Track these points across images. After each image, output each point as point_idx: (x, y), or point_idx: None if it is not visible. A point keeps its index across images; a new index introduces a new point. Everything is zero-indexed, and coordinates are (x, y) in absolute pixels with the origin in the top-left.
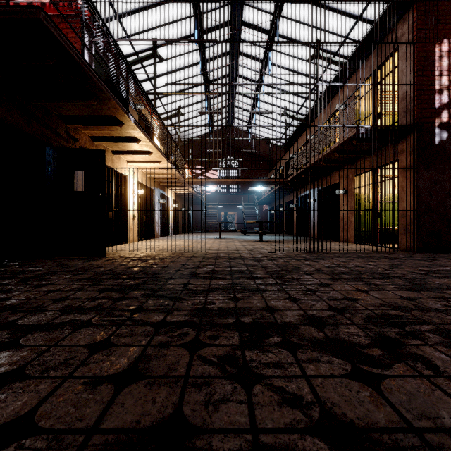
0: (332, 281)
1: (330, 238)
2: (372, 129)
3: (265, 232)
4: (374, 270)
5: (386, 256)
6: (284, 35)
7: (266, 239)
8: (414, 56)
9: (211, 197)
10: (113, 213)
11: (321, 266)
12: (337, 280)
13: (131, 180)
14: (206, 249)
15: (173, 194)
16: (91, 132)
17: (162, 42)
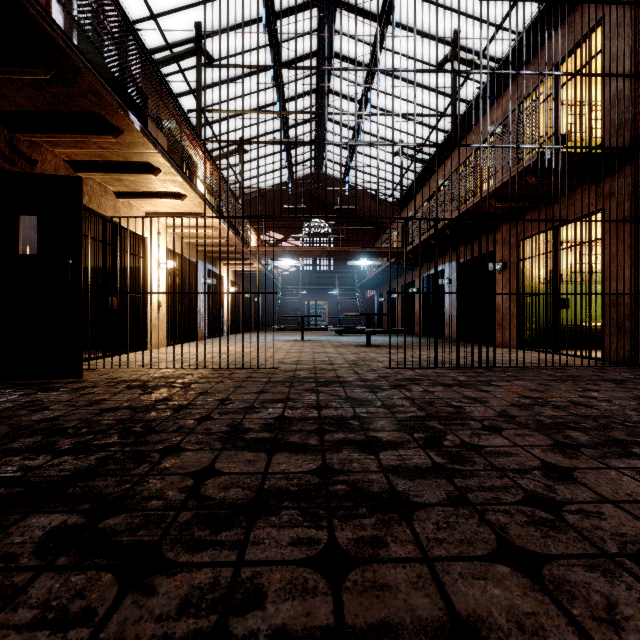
0: (565, 456)
1: (494, 343)
2: (566, 152)
3: (375, 332)
4: (621, 414)
5: (602, 377)
6: (402, 23)
7: (375, 343)
8: (635, 27)
9: (290, 278)
10: (117, 299)
11: (504, 404)
12: (572, 450)
13: (154, 245)
14: (276, 361)
15: (231, 271)
16: (68, 152)
17: (210, 30)
